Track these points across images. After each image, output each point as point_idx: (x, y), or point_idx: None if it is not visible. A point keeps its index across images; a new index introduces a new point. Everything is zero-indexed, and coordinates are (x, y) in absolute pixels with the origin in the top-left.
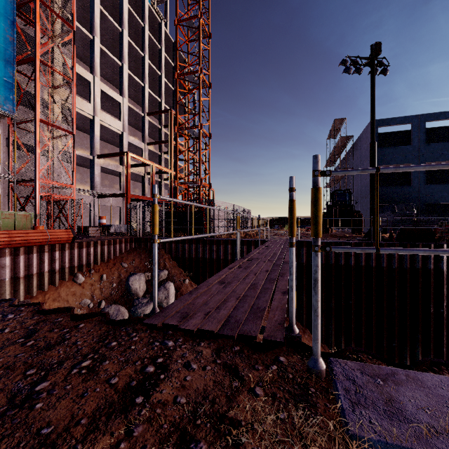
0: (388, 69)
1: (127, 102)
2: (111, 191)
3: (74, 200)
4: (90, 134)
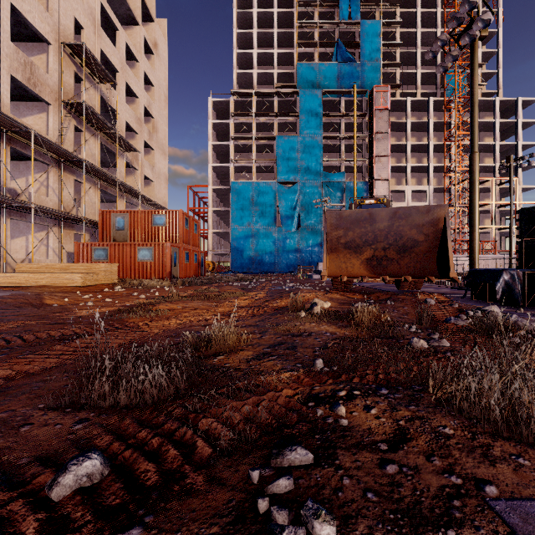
0: (530, 163)
1: (432, 187)
2: None
3: None
4: None
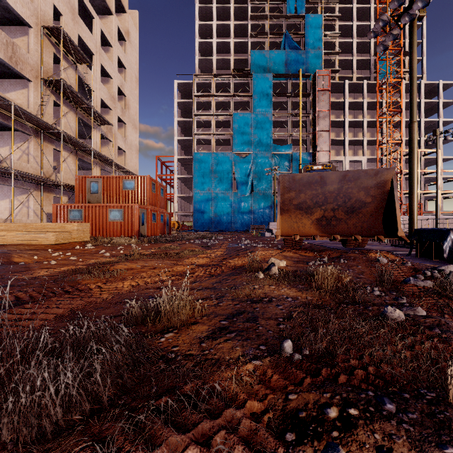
0: None
1: (366, 157)
2: None
3: None
4: None
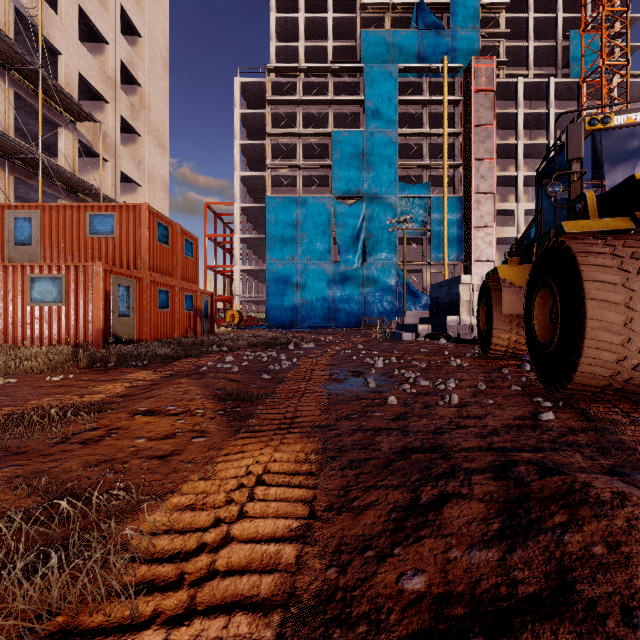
0: None
1: None
2: None
3: None
4: None
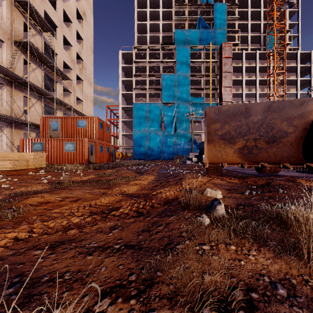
0: None
1: None
2: None
3: None
4: None
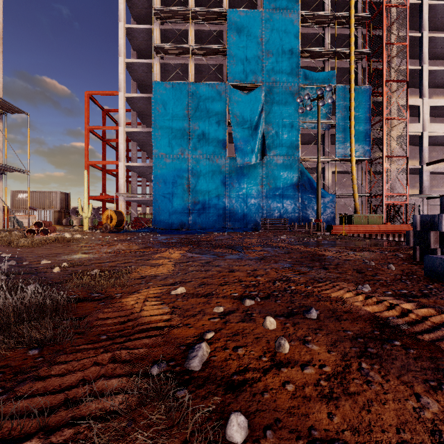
0: None
1: None
2: (439, 191)
3: (407, 204)
4: (419, 147)
